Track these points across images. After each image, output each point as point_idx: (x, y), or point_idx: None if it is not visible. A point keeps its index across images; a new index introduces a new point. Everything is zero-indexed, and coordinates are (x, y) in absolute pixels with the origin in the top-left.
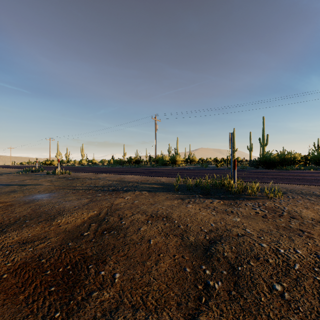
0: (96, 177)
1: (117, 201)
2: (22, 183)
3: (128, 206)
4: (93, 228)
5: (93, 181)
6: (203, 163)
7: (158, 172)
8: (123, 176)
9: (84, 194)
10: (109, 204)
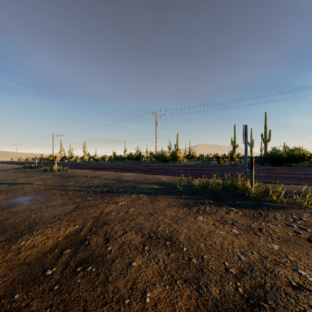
0: (92, 175)
1: (108, 208)
2: (13, 181)
3: (120, 217)
4: (65, 258)
5: (88, 179)
6: (204, 160)
7: (158, 169)
8: (121, 173)
9: (73, 196)
10: (97, 213)
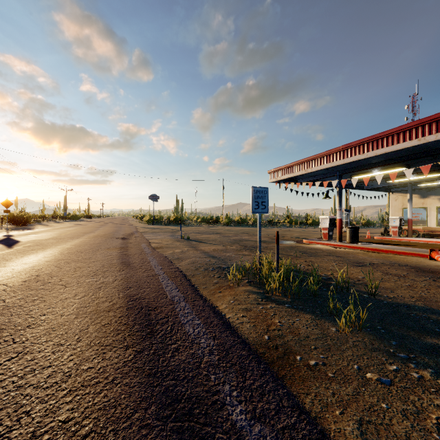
0: None
1: None
2: None
3: None
4: None
5: None
6: None
7: None
8: None
9: None
10: None
